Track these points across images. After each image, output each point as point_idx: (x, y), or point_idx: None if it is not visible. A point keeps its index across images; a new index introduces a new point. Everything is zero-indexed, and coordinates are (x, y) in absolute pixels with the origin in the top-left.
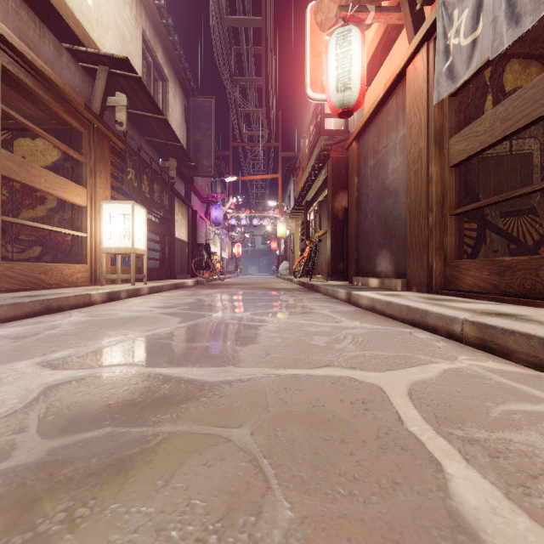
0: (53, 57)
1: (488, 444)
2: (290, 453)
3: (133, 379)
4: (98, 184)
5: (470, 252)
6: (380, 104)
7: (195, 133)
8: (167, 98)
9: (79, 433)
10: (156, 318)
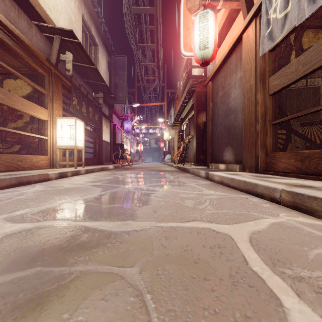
0: (26, 29)
1: (311, 281)
2: (167, 289)
3: (63, 230)
4: (54, 107)
5: (281, 147)
6: (226, 58)
7: (114, 78)
8: (97, 56)
9: (16, 271)
10: (87, 188)
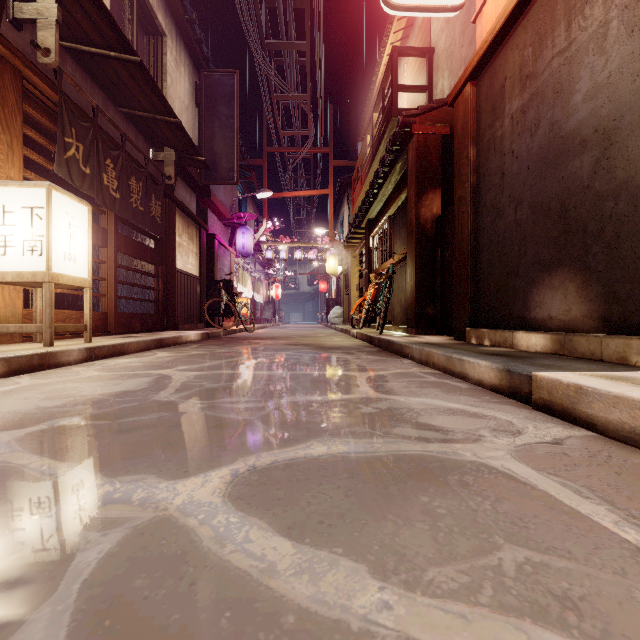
0: None
1: None
2: None
3: None
4: None
5: None
6: None
7: (210, 123)
8: (163, 61)
9: None
10: None
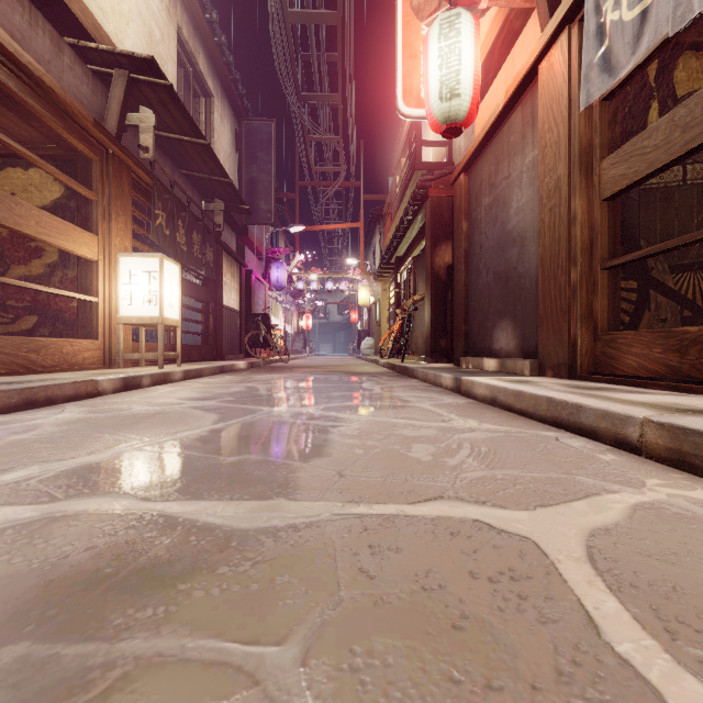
0: (49, 54)
1: None
2: None
3: (111, 525)
4: (113, 231)
5: (628, 321)
6: (499, 120)
7: (249, 168)
8: (211, 119)
9: None
10: (184, 415)
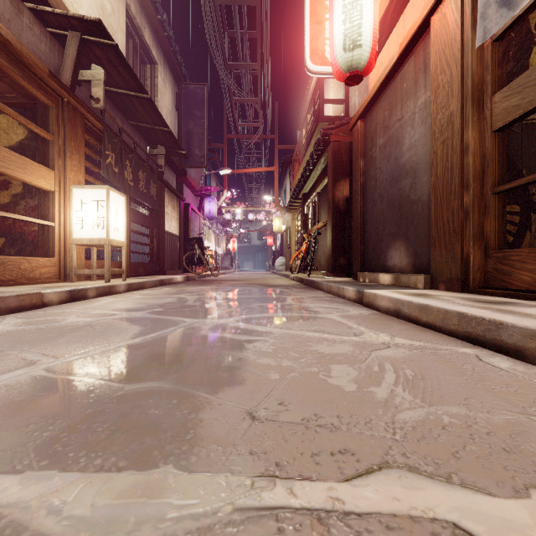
0: (9, 14)
1: None
2: None
3: None
4: (68, 167)
5: (512, 240)
6: (393, 70)
7: (186, 122)
8: (155, 82)
9: None
10: (109, 327)
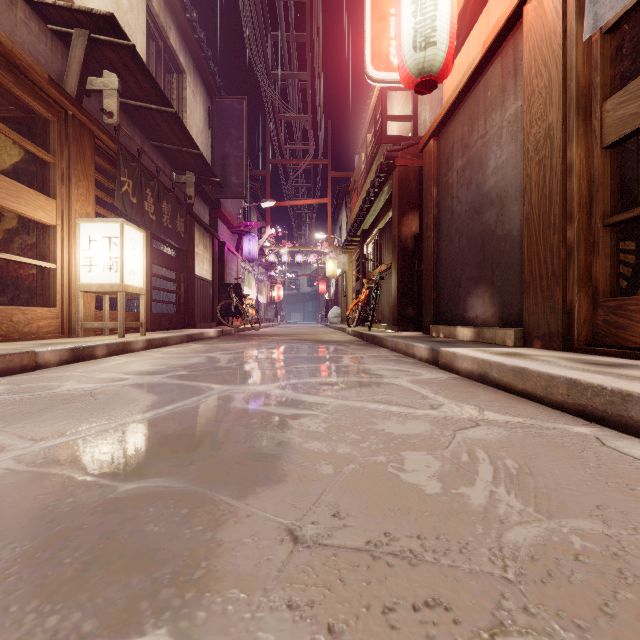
0: None
1: None
2: None
3: None
4: (73, 195)
5: (626, 286)
6: (474, 76)
7: (221, 144)
8: (183, 95)
9: None
10: (114, 396)
